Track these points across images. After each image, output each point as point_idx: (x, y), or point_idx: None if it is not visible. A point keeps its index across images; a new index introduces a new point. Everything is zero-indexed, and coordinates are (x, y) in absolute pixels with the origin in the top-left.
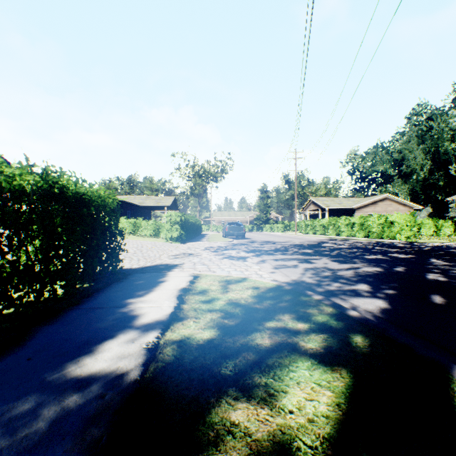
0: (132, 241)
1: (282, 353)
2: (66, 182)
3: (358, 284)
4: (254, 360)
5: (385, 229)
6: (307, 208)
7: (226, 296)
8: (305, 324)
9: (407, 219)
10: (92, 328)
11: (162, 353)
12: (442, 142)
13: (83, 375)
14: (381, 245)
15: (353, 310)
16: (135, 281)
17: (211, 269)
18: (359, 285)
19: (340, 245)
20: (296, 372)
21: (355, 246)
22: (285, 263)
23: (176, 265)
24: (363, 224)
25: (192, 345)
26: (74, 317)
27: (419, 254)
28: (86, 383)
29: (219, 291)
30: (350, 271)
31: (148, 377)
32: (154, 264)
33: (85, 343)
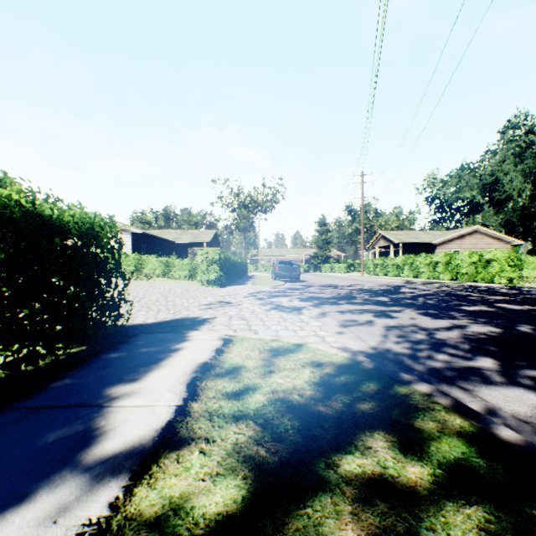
0: (159, 284)
1: None
2: (11, 197)
3: (477, 357)
4: None
5: (479, 270)
6: (376, 244)
7: (268, 382)
8: (422, 467)
9: (509, 257)
10: (0, 468)
11: None
12: None
13: None
14: (478, 291)
15: (493, 416)
16: (137, 347)
17: (252, 327)
18: (479, 359)
19: (423, 290)
20: None
21: (443, 291)
22: (355, 318)
23: (205, 320)
24: (450, 264)
25: None
26: None
27: None
28: None
29: (258, 370)
30: (454, 332)
31: None
32: (176, 318)
33: None
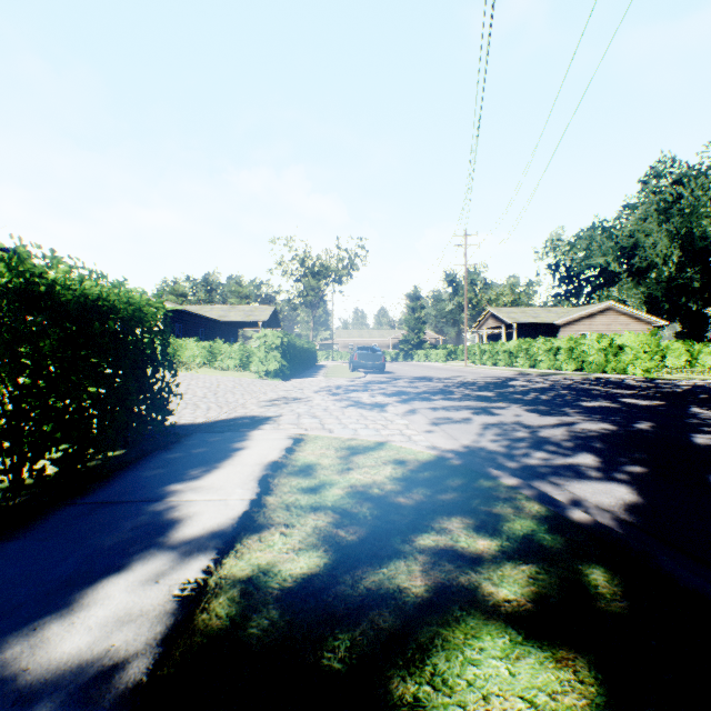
0: (203, 376)
1: (449, 613)
2: (62, 276)
3: (578, 454)
4: (392, 630)
5: (609, 358)
6: (483, 324)
7: (346, 478)
8: (491, 541)
9: (645, 342)
10: (88, 549)
11: (208, 610)
12: (698, 219)
13: (31, 669)
14: (605, 384)
15: (576, 506)
16: (193, 447)
17: (326, 426)
18: (579, 456)
19: (539, 384)
20: (479, 665)
21: (562, 385)
22: (450, 416)
23: (268, 418)
24: (574, 350)
25: (271, 590)
26: (62, 522)
27: (670, 399)
28: (29, 694)
29: (335, 467)
30: (561, 430)
31: (165, 677)
32: (232, 416)
33: (63, 584)
